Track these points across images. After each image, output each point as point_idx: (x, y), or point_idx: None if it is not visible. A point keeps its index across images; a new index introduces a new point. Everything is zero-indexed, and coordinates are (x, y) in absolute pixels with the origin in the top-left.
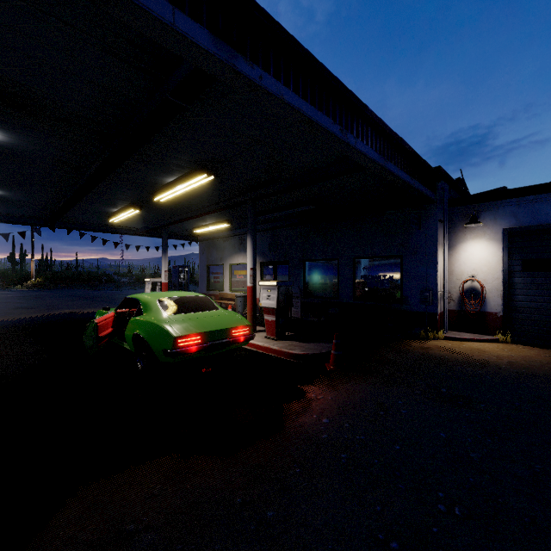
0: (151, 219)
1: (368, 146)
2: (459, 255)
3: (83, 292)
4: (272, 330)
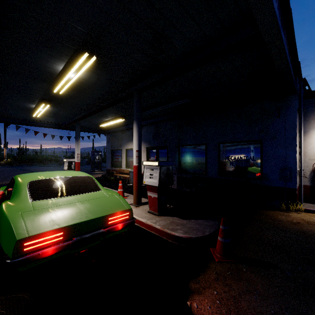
0: (66, 116)
1: None
2: (311, 139)
3: (35, 167)
4: (154, 205)
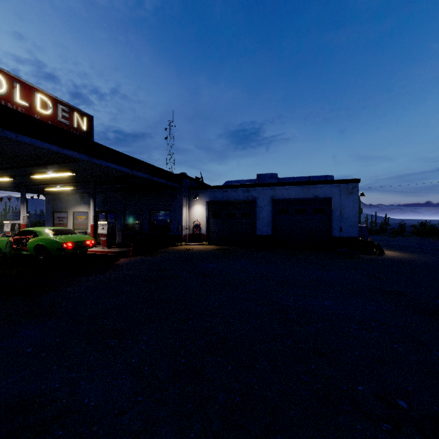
0: (12, 181)
1: (143, 173)
2: (193, 210)
3: None
4: (105, 244)
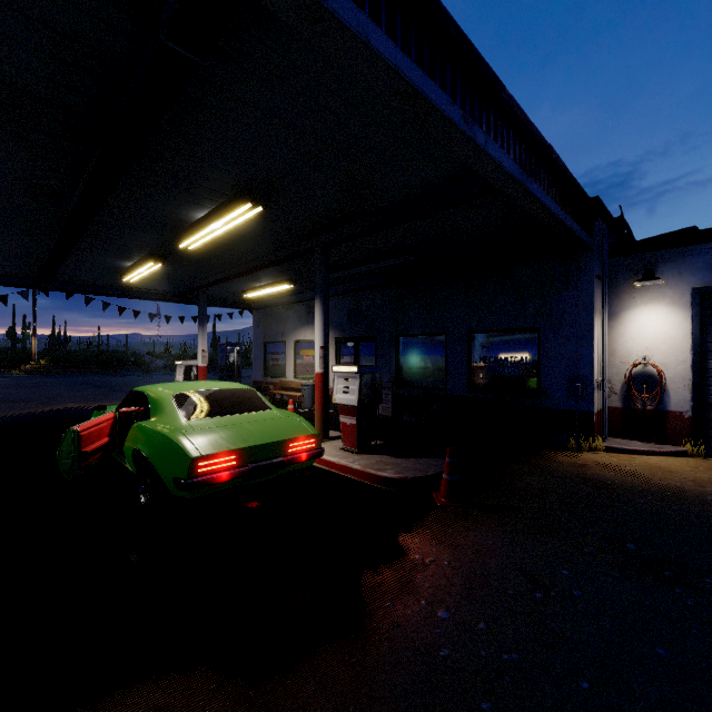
0: (182, 278)
1: (504, 152)
2: (624, 327)
3: (100, 378)
4: (351, 438)
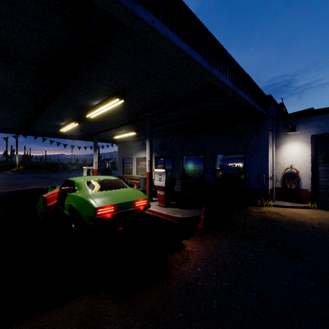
0: (86, 130)
1: (227, 78)
2: (282, 152)
3: (47, 174)
4: (162, 200)
